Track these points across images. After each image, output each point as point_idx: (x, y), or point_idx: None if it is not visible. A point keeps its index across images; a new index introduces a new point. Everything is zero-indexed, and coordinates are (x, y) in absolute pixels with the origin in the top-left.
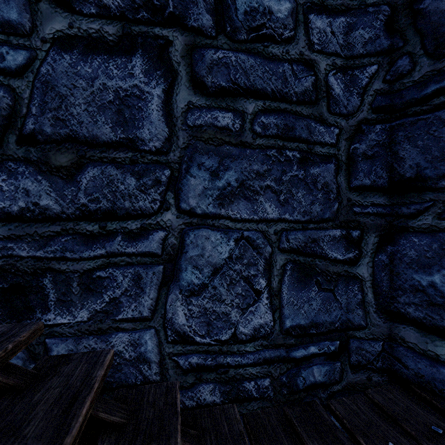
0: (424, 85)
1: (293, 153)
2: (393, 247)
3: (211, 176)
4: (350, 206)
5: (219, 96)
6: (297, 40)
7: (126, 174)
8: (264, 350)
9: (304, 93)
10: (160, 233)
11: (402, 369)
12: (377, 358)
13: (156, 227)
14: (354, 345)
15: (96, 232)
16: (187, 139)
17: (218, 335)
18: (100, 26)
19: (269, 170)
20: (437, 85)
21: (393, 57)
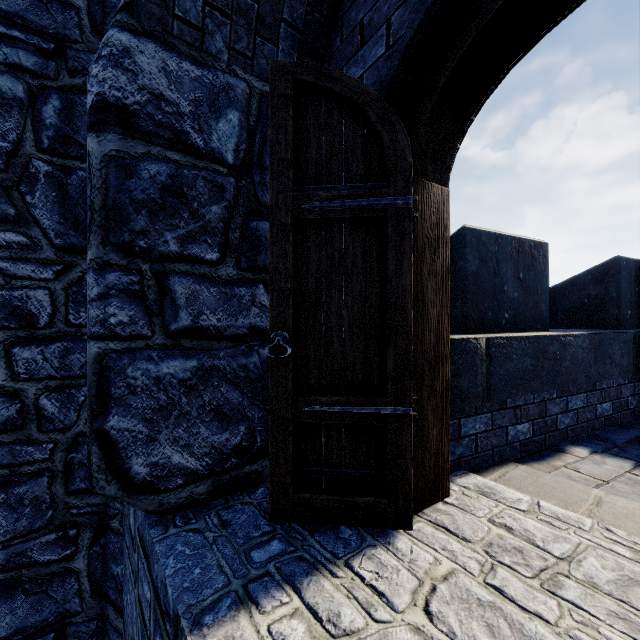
0: None
1: None
2: (105, 539)
3: None
4: (68, 508)
5: None
6: None
7: None
8: None
9: (6, 422)
10: None
11: None
12: (93, 635)
13: None
14: (71, 630)
15: None
16: None
17: None
18: None
19: None
20: None
21: None
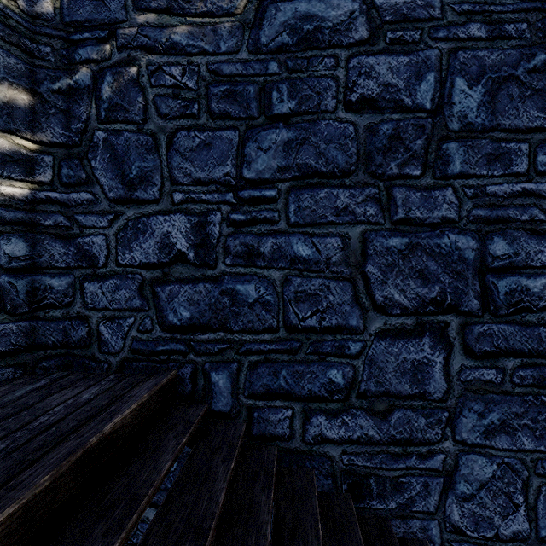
0: None
1: None
2: None
3: (478, 416)
4: None
5: (484, 358)
6: None
7: (418, 415)
8: None
9: None
10: (441, 456)
11: None
12: None
13: (438, 451)
14: None
15: (400, 453)
16: (460, 390)
17: (484, 532)
18: (402, 321)
19: (526, 411)
20: None
21: None
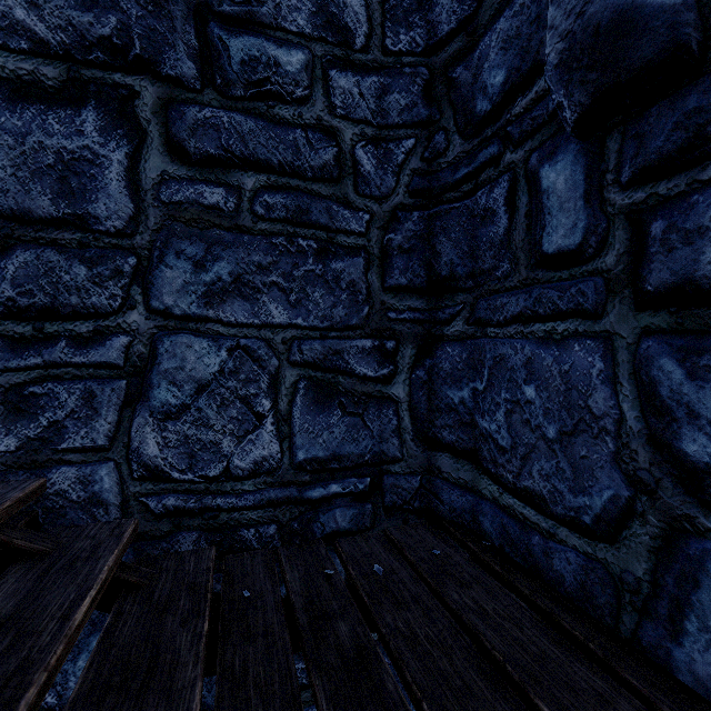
0: (456, 168)
1: (308, 242)
2: (432, 361)
3: (194, 267)
4: (385, 310)
5: (206, 166)
6: (313, 101)
7: (72, 260)
8: (269, 489)
9: (323, 168)
10: (123, 339)
11: (439, 506)
12: (415, 496)
13: (117, 330)
14: (389, 482)
15: (30, 335)
16: (161, 219)
17: (205, 470)
18: (35, 67)
19: (275, 262)
20: (467, 170)
21: (431, 131)
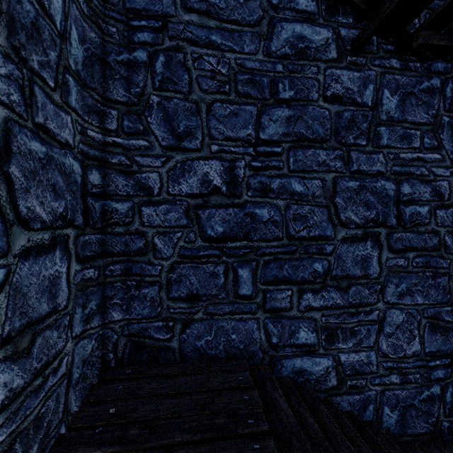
0: None
1: None
2: None
3: None
4: None
5: None
6: None
7: None
8: None
9: None
10: None
11: None
12: None
13: None
14: None
15: None
16: None
17: None
18: None
19: None
20: None
21: None
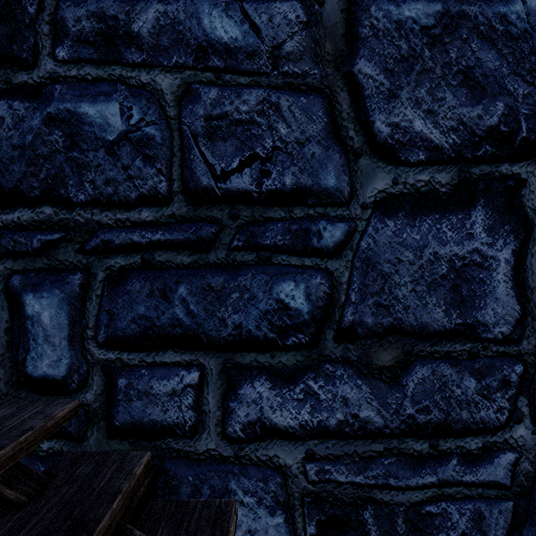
0: None
1: None
2: None
3: None
4: None
5: None
6: None
7: (462, 373)
8: None
9: None
10: (509, 456)
11: None
12: None
13: (503, 446)
14: None
15: (426, 453)
16: None
17: None
18: (430, 176)
19: None
20: None
21: None
